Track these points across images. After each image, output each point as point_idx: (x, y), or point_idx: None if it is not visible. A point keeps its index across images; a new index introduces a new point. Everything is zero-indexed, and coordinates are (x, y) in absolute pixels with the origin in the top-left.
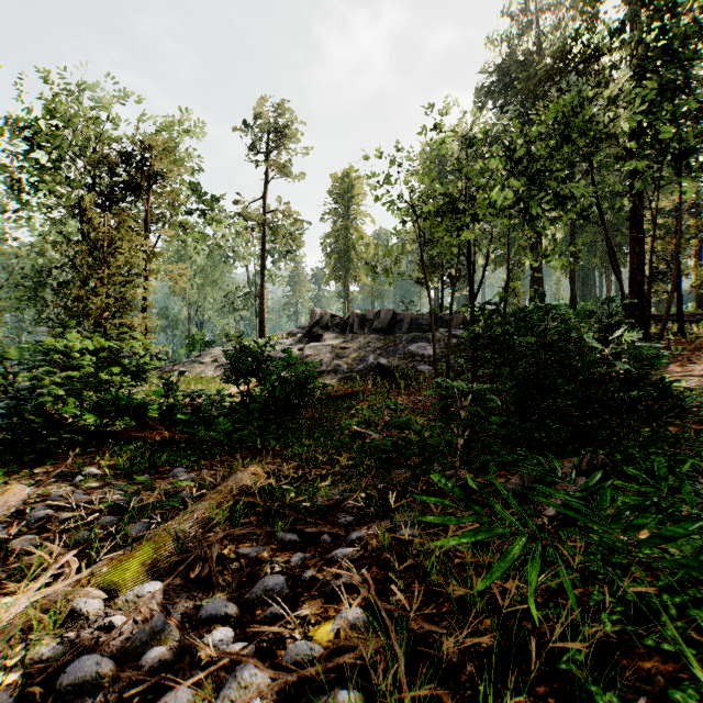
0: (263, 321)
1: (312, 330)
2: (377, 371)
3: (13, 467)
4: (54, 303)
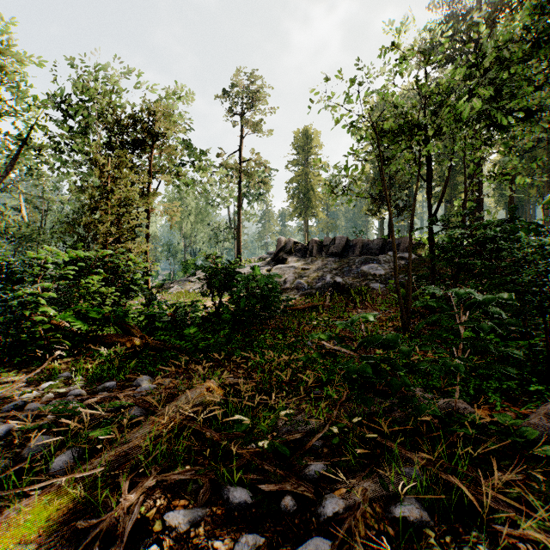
0: (239, 249)
1: (278, 254)
2: (333, 288)
3: (0, 368)
4: (70, 230)
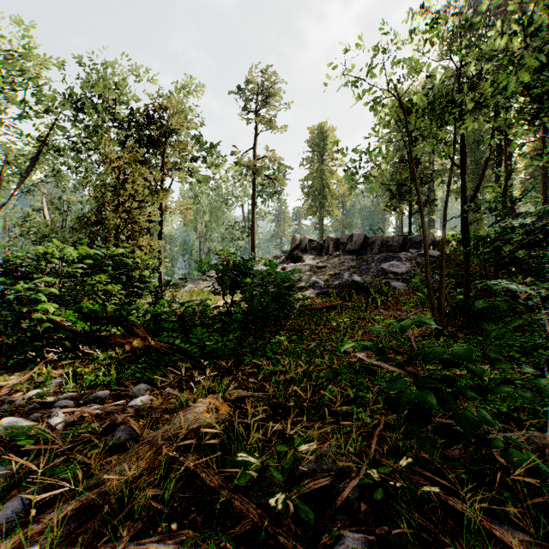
0: (253, 247)
1: (293, 252)
2: (351, 287)
3: None
4: (82, 227)
